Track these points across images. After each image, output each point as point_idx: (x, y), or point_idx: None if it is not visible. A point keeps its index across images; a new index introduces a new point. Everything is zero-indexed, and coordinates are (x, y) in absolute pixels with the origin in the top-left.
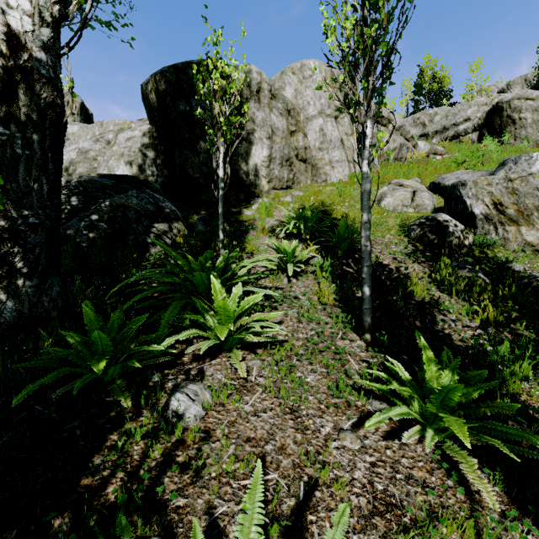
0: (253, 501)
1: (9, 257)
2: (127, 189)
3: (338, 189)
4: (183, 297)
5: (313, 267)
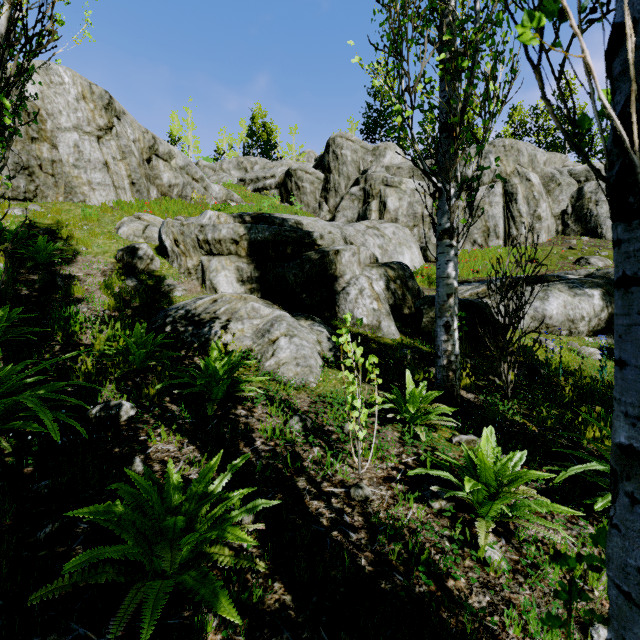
0: None
1: None
2: None
3: (84, 211)
4: None
5: None
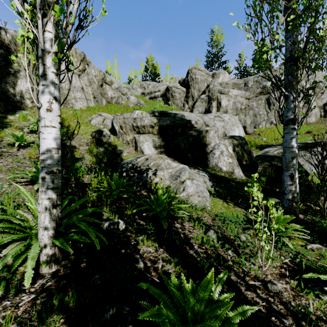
0: None
1: None
2: None
3: (73, 112)
4: None
5: (33, 144)
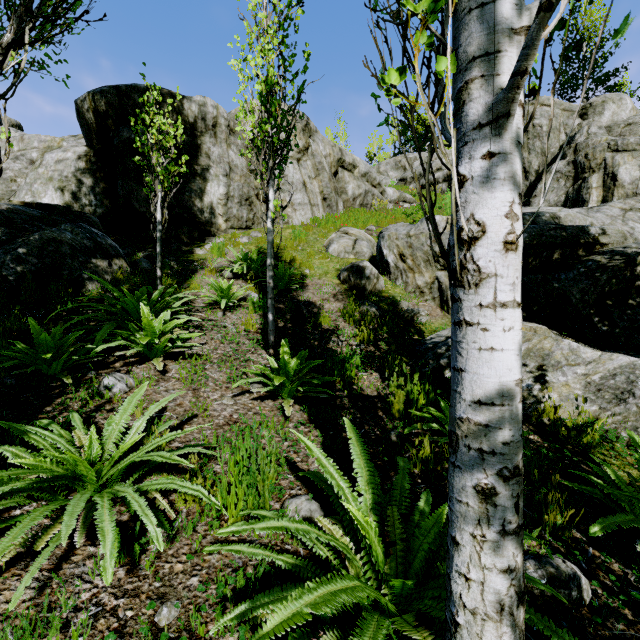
0: (140, 390)
1: None
2: (59, 221)
3: (294, 232)
4: (118, 322)
5: (246, 303)
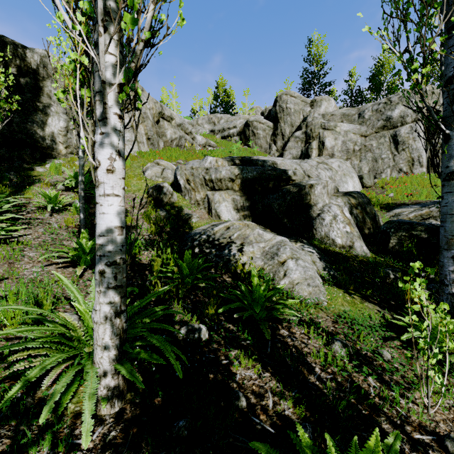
0: None
1: None
2: None
3: None
4: None
5: (70, 207)
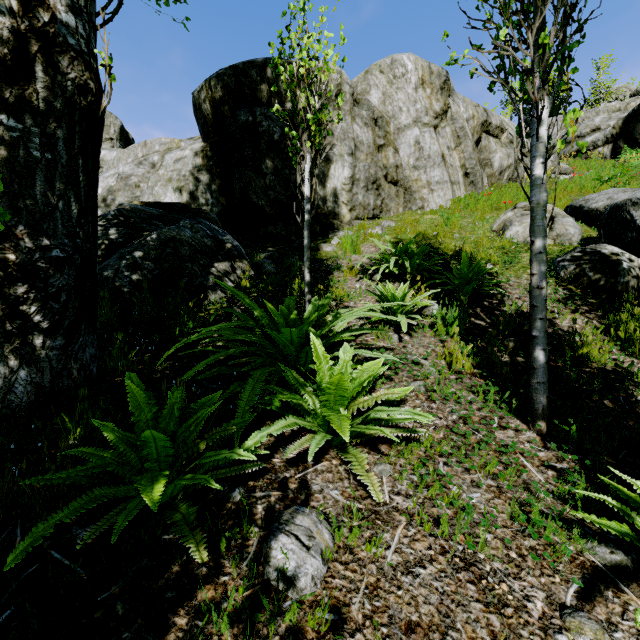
0: None
1: (23, 306)
2: (178, 219)
3: (442, 216)
4: (264, 363)
5: (433, 319)
